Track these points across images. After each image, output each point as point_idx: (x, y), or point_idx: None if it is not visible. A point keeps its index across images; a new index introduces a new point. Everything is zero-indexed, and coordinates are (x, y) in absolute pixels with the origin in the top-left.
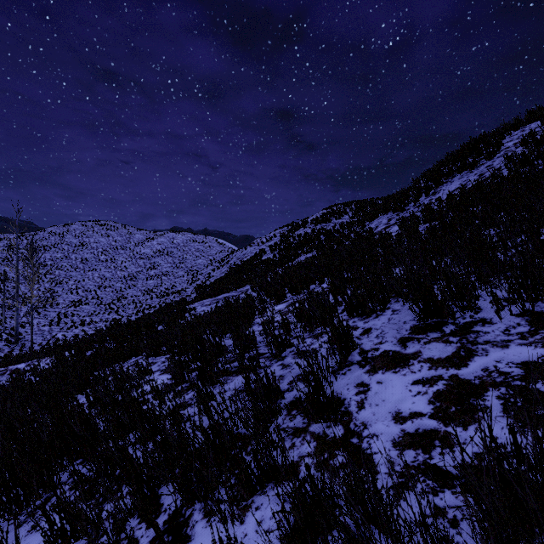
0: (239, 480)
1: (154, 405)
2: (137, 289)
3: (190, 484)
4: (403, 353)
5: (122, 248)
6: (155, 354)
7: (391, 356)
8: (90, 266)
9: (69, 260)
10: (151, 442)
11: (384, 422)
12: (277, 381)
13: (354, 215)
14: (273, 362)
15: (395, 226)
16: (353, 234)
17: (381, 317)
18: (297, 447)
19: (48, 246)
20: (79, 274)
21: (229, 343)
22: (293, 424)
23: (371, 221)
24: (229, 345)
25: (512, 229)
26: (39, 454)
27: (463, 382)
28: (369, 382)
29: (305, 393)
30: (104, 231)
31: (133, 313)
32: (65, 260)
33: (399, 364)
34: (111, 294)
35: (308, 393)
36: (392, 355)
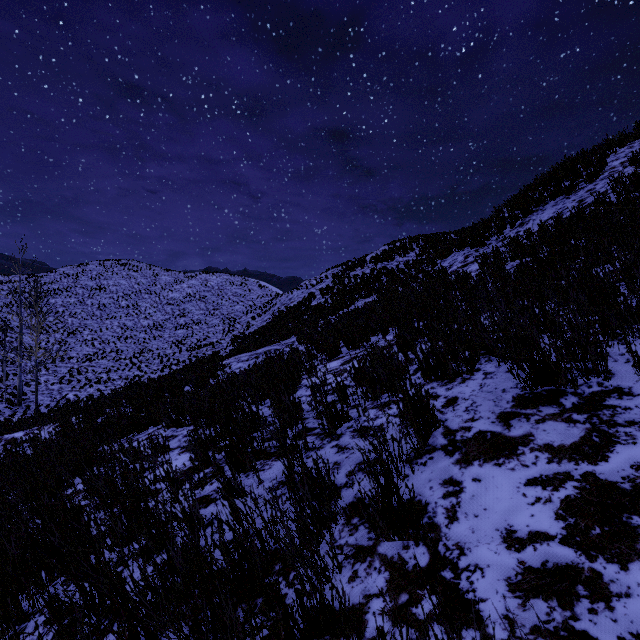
0: (275, 638)
1: (163, 503)
2: (163, 340)
3: (204, 636)
4: (506, 435)
5: (147, 292)
6: (177, 425)
7: (490, 440)
8: (109, 313)
9: (84, 306)
10: (159, 555)
11: (490, 545)
12: (331, 470)
13: (422, 252)
14: (325, 442)
15: (474, 264)
16: (421, 274)
17: (469, 382)
18: (361, 579)
19: (59, 289)
20: (96, 322)
21: (269, 412)
22: (354, 540)
23: (444, 258)
24: (269, 415)
25: (636, 265)
26: (4, 573)
27: (606, 485)
28: (461, 479)
29: (372, 498)
30: (126, 272)
31: (159, 369)
32: (79, 306)
33: (502, 452)
34: (133, 346)
35: (376, 498)
36: (491, 438)
